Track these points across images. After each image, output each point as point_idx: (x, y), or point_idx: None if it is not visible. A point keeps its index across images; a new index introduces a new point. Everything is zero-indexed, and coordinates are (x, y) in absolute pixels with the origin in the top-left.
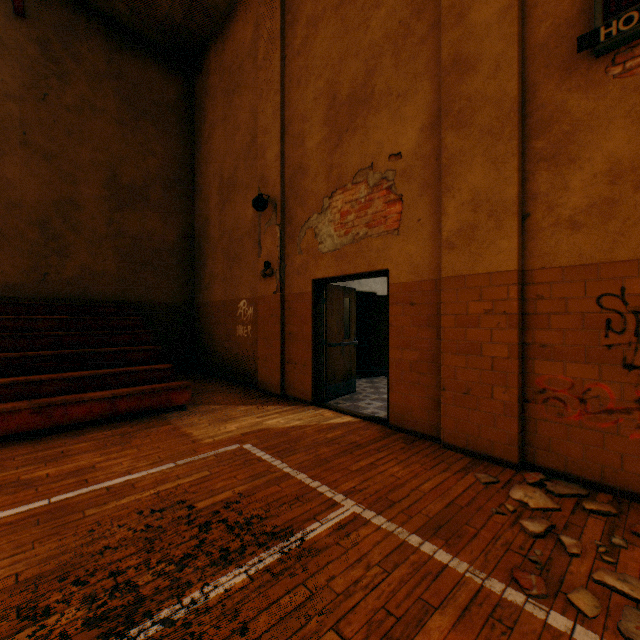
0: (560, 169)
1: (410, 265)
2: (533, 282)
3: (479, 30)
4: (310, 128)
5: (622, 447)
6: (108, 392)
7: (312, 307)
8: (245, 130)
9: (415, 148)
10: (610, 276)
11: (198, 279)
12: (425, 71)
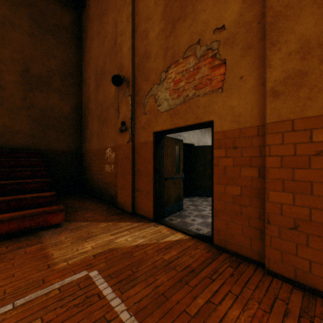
0: None
1: (233, 115)
2: None
3: None
4: (152, 24)
5: None
6: None
7: (153, 152)
8: (110, 37)
9: (238, 18)
10: None
11: (84, 136)
12: None
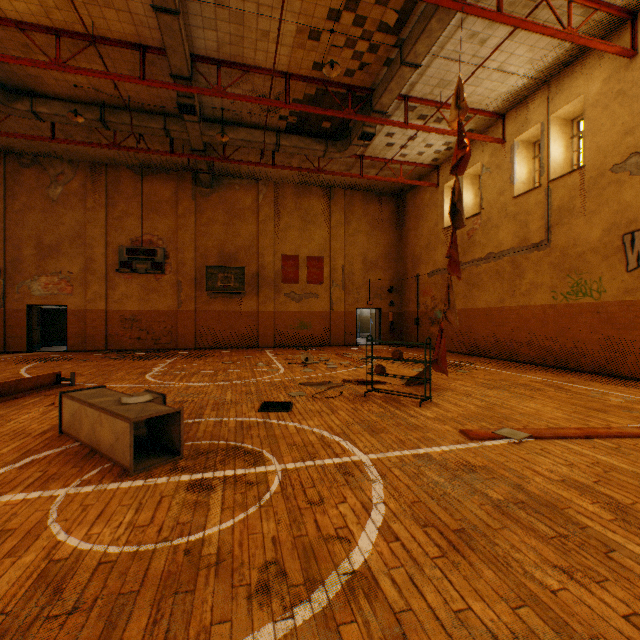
0: (115, 291)
1: (77, 305)
2: (110, 312)
3: (98, 255)
4: (27, 246)
5: (124, 342)
6: None
7: (28, 315)
8: None
9: (79, 273)
10: (123, 312)
11: None
12: (82, 254)
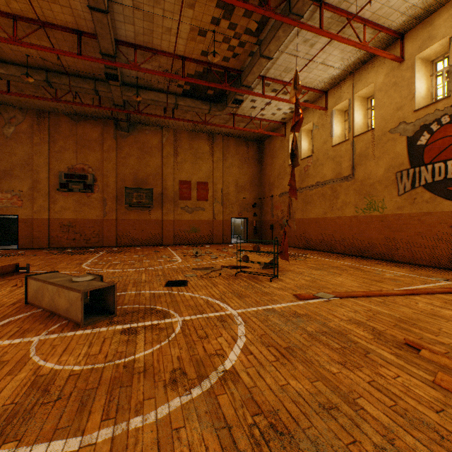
0: (55, 204)
1: (26, 215)
2: (51, 220)
3: (42, 178)
4: None
5: (63, 242)
6: None
7: None
8: None
9: (27, 191)
10: (62, 220)
11: None
12: (30, 177)
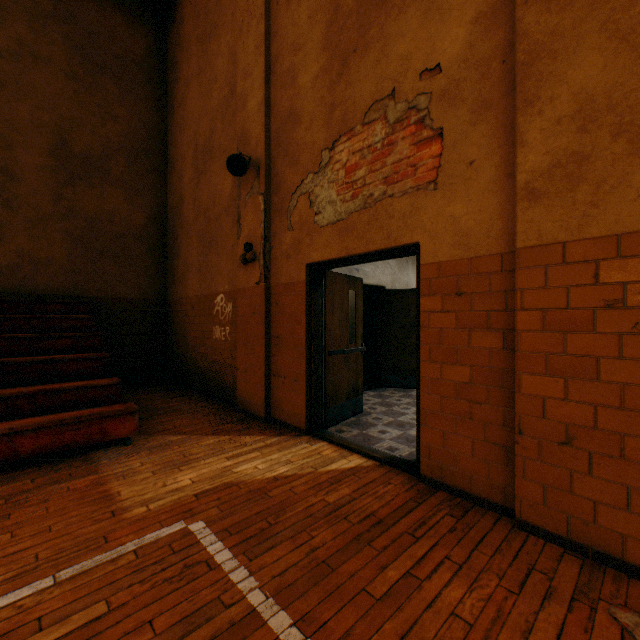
0: None
1: (456, 234)
2: None
3: None
4: (303, 58)
5: None
6: (4, 425)
7: (306, 301)
8: (223, 80)
9: (464, 51)
10: None
11: (171, 271)
12: None
